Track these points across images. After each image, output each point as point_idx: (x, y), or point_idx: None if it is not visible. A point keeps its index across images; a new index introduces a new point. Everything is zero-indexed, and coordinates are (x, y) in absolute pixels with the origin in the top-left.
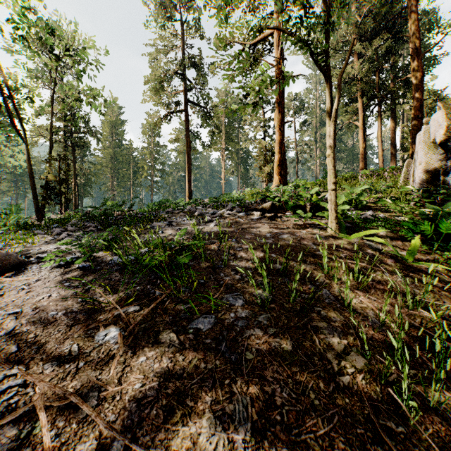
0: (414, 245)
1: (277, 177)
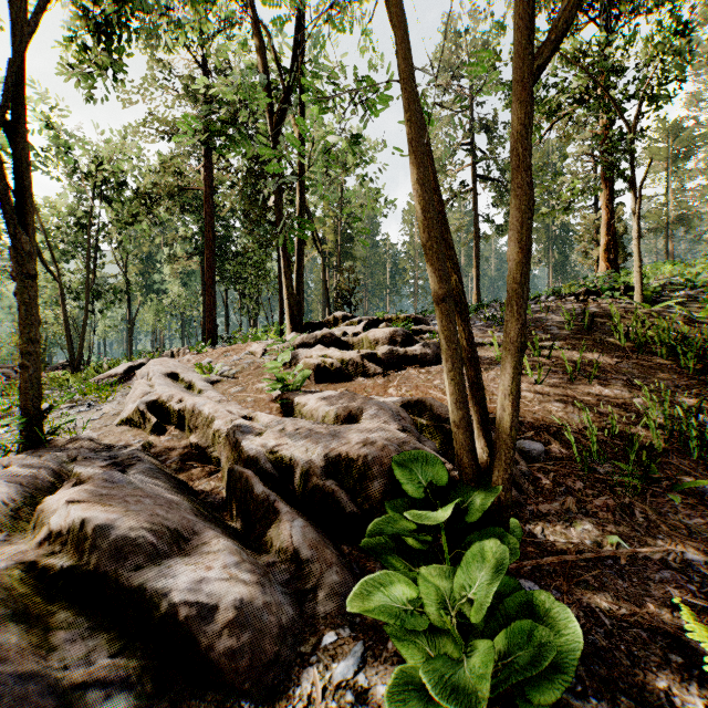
0: (706, 308)
1: (603, 264)
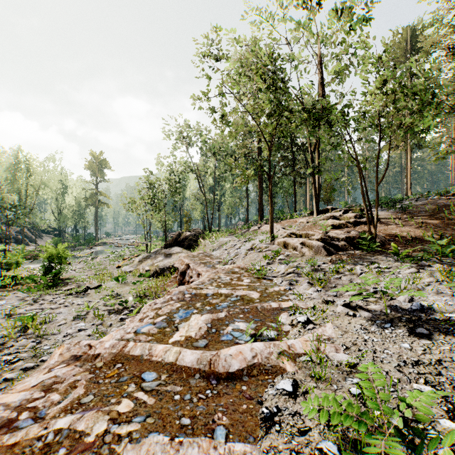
0: None
1: None
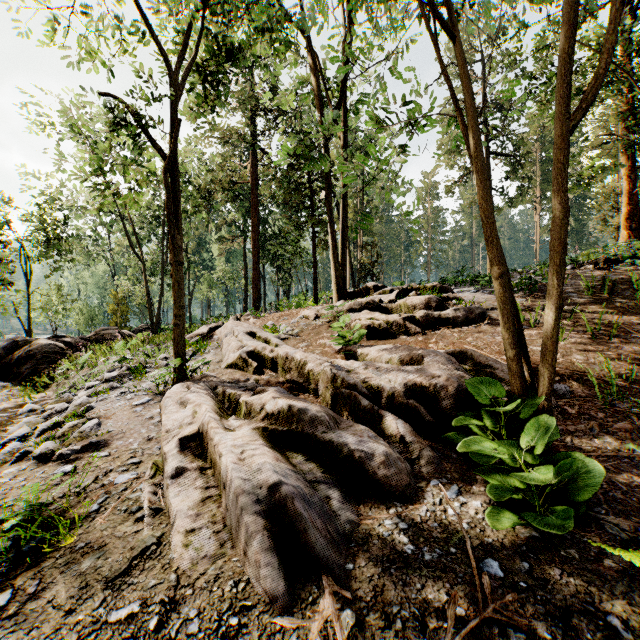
0: None
1: (623, 232)
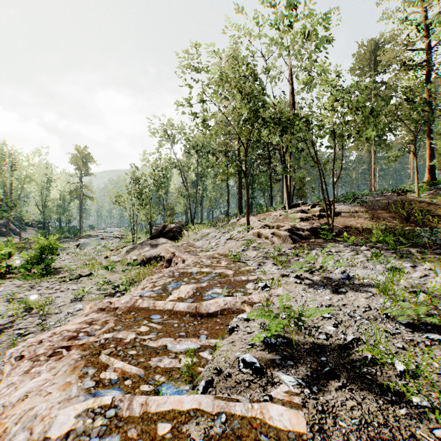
0: (438, 198)
1: (426, 175)
